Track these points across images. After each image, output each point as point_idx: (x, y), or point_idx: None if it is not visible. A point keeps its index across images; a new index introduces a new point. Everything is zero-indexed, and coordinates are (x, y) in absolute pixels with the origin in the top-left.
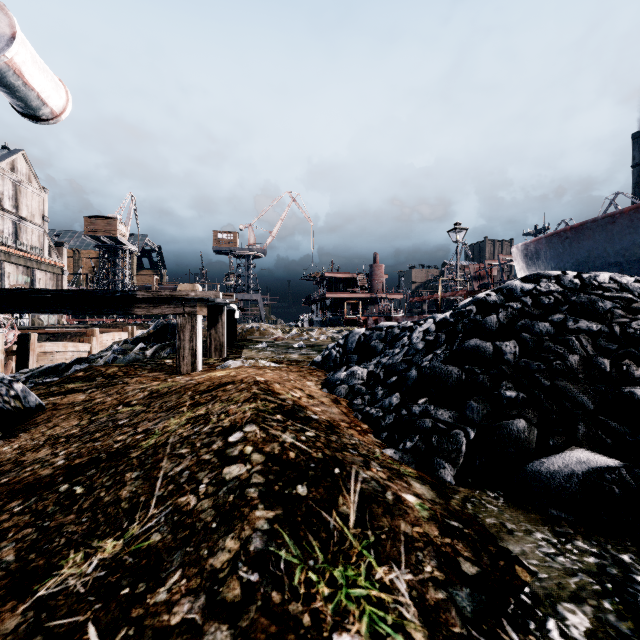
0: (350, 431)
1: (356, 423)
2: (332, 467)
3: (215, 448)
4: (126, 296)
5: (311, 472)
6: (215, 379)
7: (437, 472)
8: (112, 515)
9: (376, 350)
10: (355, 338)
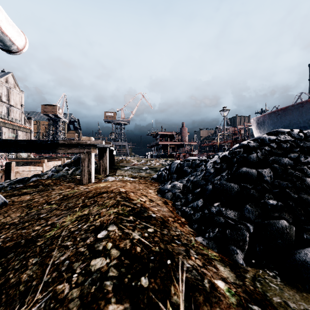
0: (175, 224)
1: (178, 217)
2: (165, 259)
3: (88, 242)
4: (53, 143)
5: (151, 264)
6: (98, 189)
7: (232, 256)
8: (11, 296)
9: (186, 172)
10: (175, 165)
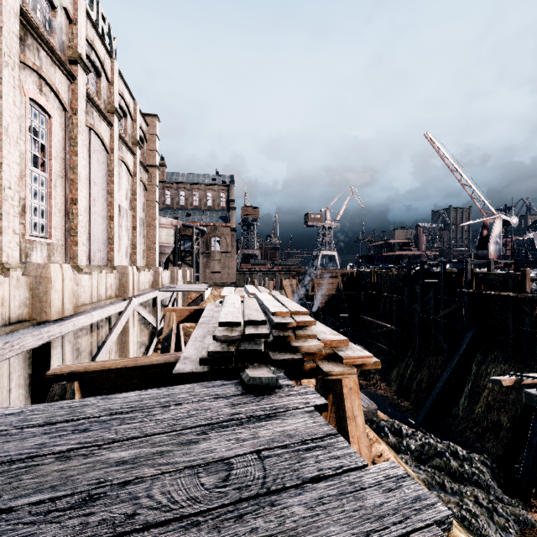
0: None
1: None
2: None
3: None
4: None
5: None
6: None
7: None
8: None
9: None
10: None
